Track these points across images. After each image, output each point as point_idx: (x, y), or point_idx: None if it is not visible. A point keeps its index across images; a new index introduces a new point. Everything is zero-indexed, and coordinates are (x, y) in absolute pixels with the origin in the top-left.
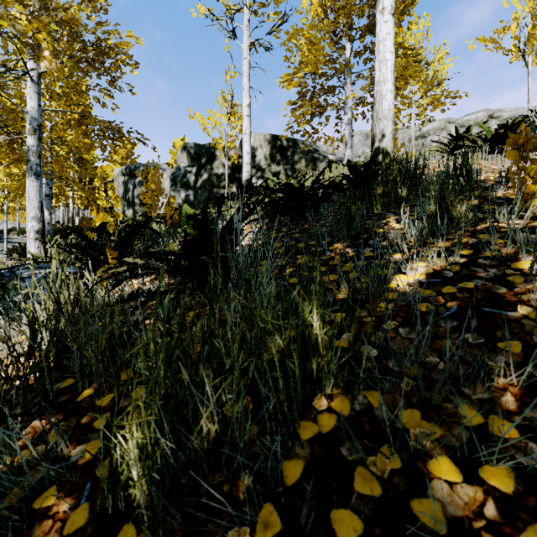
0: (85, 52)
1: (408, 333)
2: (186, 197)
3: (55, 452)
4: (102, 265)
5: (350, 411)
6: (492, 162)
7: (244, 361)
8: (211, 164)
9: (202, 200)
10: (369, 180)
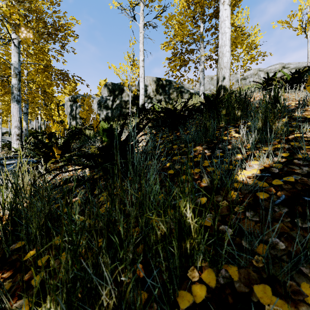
0: (46, 28)
1: (252, 216)
2: (107, 114)
3: (1, 306)
4: (52, 158)
5: (216, 283)
6: (291, 94)
7: (138, 233)
8: (121, 95)
9: (116, 115)
10: (217, 106)
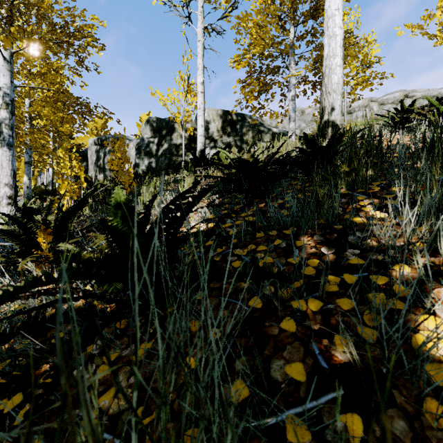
0: (53, 33)
1: None
2: (149, 164)
3: None
4: (34, 250)
5: None
6: None
7: None
8: (171, 136)
9: (163, 166)
10: (332, 156)
